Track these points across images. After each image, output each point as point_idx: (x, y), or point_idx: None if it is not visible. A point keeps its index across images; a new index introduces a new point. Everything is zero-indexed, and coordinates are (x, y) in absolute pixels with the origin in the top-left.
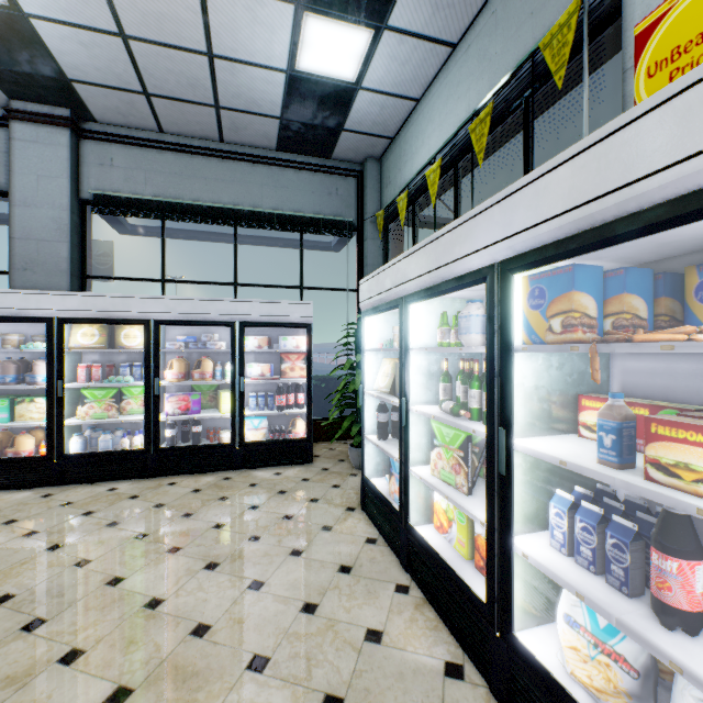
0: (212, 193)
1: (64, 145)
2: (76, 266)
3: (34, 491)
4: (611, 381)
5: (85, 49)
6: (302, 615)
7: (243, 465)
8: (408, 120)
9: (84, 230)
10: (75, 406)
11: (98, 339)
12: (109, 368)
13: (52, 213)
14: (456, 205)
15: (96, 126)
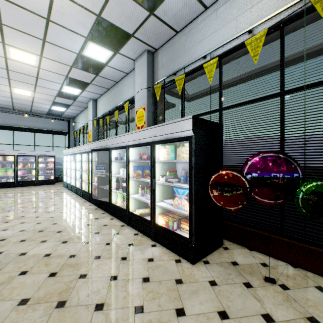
0: (28, 124)
1: None
2: None
3: None
4: None
5: (1, 102)
6: (51, 191)
7: (38, 185)
8: (78, 115)
9: None
10: None
11: (1, 159)
12: (3, 165)
13: None
14: (84, 137)
15: None
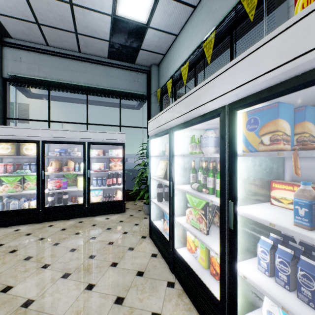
0: (75, 78)
1: None
2: (0, 112)
3: None
4: (285, 173)
5: None
6: (115, 306)
7: (89, 214)
8: (172, 45)
9: (5, 94)
10: None
11: (10, 151)
12: (17, 166)
13: None
14: (195, 86)
15: (11, 40)
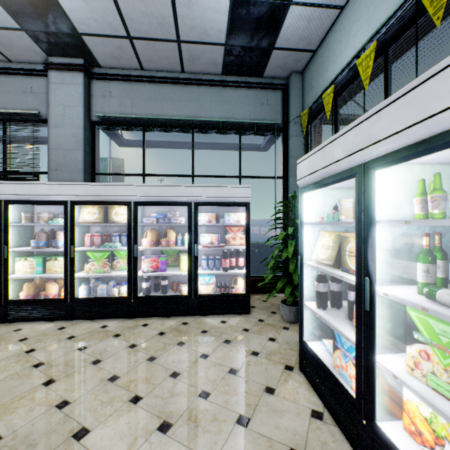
0: (176, 110)
1: (80, 84)
2: (88, 166)
3: (55, 323)
4: None
5: (85, 5)
6: None
7: (197, 312)
8: (330, 30)
9: (93, 142)
10: (84, 263)
11: (97, 216)
12: (105, 237)
13: (72, 131)
14: (386, 89)
15: (100, 70)
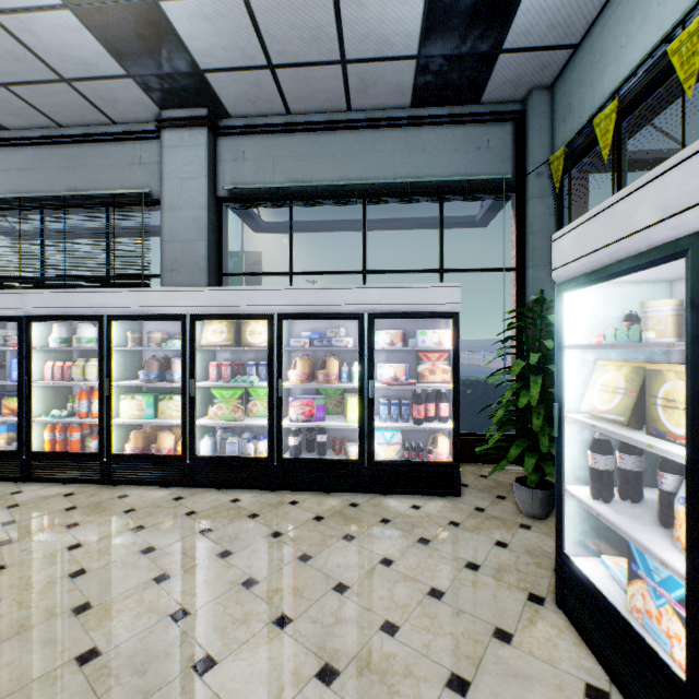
0: (339, 171)
1: (202, 145)
2: (213, 264)
3: (170, 491)
4: None
5: (210, 26)
6: None
7: (372, 487)
8: (608, 3)
9: (220, 228)
10: (208, 405)
11: (226, 337)
12: (237, 367)
13: (192, 214)
14: None
15: (230, 122)
